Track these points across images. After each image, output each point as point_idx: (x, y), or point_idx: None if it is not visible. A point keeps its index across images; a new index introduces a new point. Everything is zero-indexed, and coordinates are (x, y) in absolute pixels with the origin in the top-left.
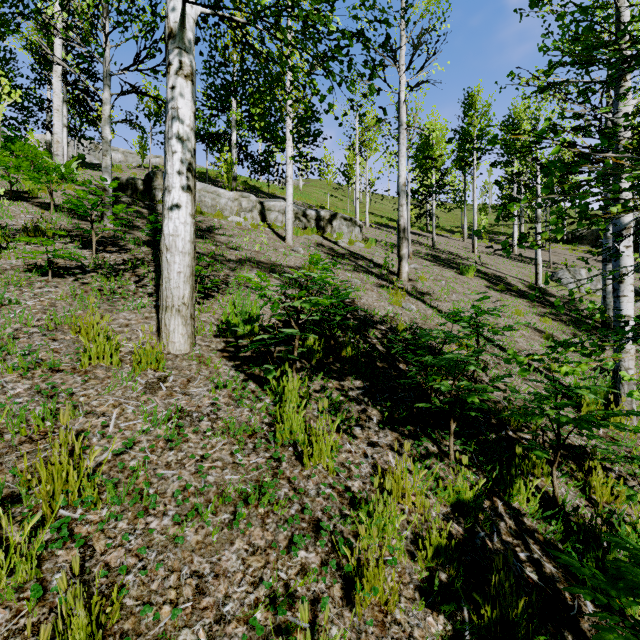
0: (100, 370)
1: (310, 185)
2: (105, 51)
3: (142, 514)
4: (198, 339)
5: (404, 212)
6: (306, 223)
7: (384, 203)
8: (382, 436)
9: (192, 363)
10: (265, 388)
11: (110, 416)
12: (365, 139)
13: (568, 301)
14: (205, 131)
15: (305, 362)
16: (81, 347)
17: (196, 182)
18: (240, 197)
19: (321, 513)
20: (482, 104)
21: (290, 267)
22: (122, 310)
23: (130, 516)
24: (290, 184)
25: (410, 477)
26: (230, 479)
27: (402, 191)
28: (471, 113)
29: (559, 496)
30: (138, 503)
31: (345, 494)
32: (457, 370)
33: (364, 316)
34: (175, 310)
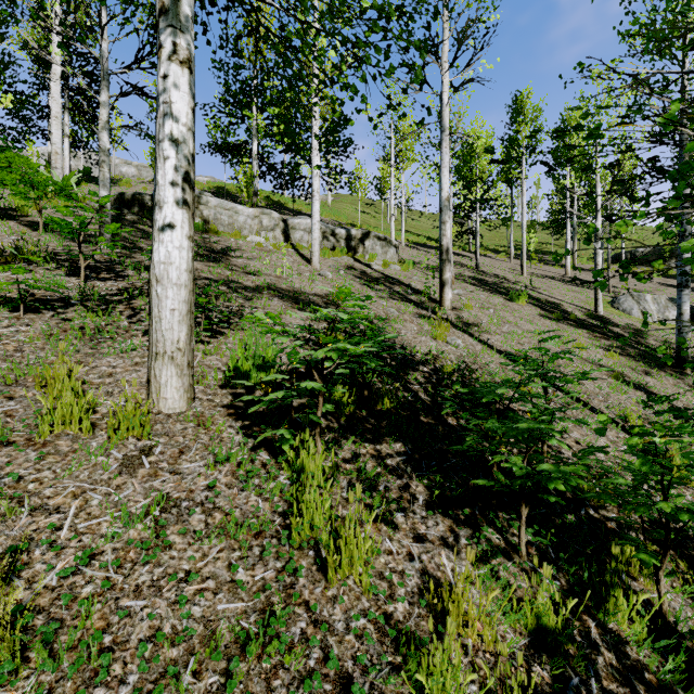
0: (64, 440)
1: (340, 201)
2: (101, 45)
3: (82, 693)
4: (199, 391)
5: (447, 231)
6: (335, 243)
7: (421, 220)
8: (431, 525)
9: (188, 426)
10: (280, 461)
11: (66, 512)
12: (401, 149)
13: (678, 350)
14: (223, 141)
15: (332, 419)
16: (45, 407)
17: (211, 197)
18: (261, 214)
19: (352, 663)
20: (532, 109)
21: (316, 295)
22: (106, 354)
23: (68, 689)
24: (317, 199)
25: (471, 589)
26: (224, 610)
27: (445, 206)
28: (520, 119)
29: (667, 609)
30: (84, 663)
31: (385, 626)
32: (531, 441)
33: (403, 356)
34: (167, 358)
